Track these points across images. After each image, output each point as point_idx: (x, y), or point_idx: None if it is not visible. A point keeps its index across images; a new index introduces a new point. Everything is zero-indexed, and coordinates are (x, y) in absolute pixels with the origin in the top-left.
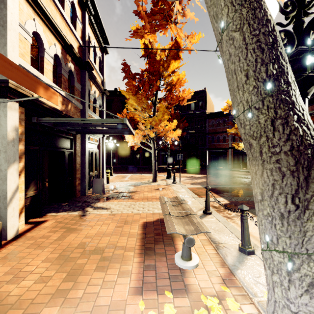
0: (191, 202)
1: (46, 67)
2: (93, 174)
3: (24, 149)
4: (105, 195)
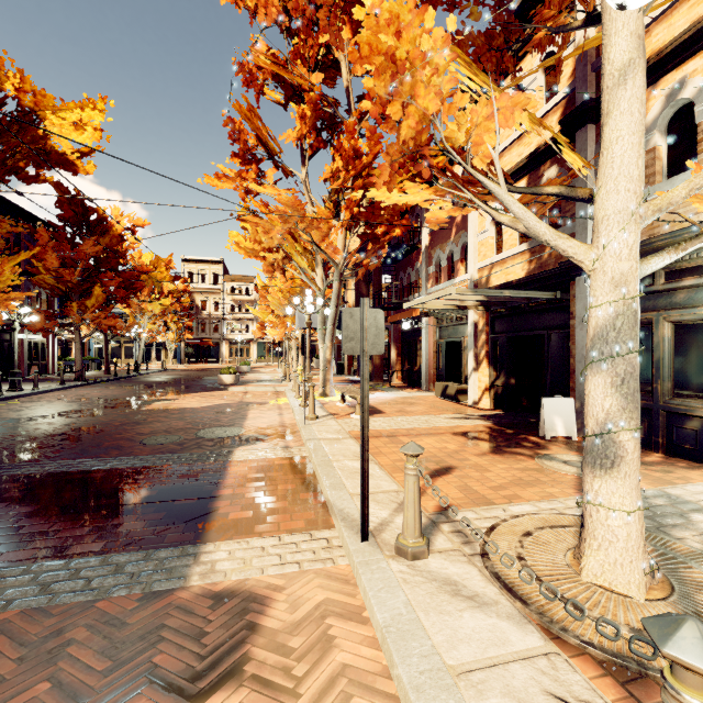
0: (328, 430)
1: (506, 238)
2: (696, 410)
3: (486, 339)
4: (539, 438)
